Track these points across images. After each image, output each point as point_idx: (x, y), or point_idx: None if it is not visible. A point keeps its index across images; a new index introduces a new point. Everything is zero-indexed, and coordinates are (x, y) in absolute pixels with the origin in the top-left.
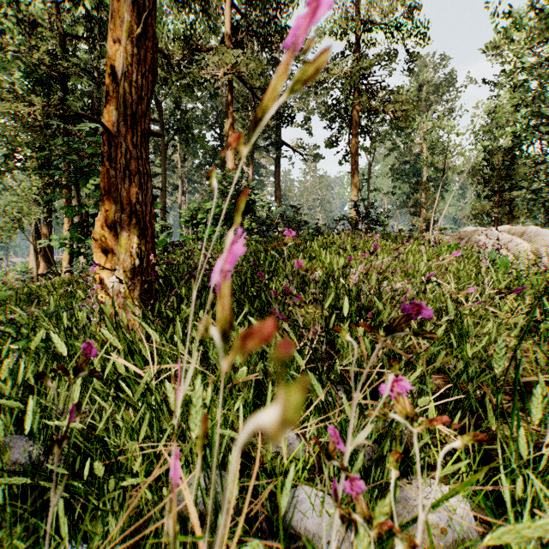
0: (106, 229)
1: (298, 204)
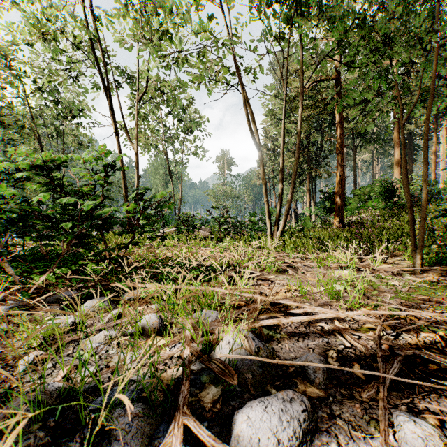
0: (335, 215)
1: (432, 183)
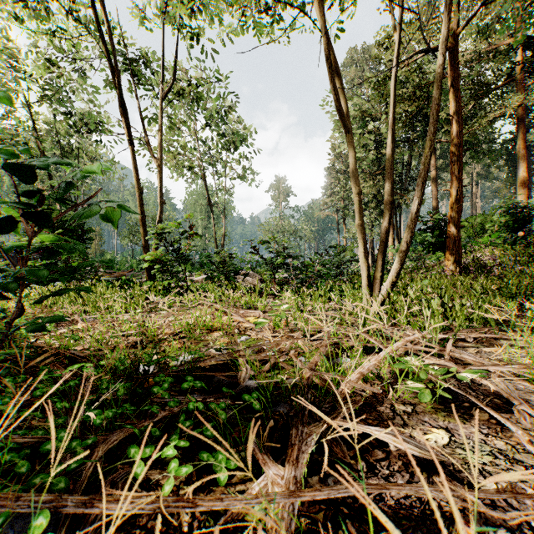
0: (448, 255)
1: None
